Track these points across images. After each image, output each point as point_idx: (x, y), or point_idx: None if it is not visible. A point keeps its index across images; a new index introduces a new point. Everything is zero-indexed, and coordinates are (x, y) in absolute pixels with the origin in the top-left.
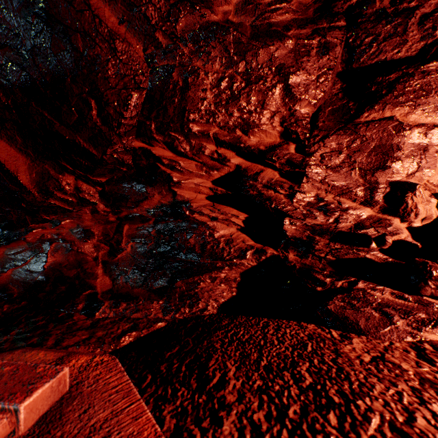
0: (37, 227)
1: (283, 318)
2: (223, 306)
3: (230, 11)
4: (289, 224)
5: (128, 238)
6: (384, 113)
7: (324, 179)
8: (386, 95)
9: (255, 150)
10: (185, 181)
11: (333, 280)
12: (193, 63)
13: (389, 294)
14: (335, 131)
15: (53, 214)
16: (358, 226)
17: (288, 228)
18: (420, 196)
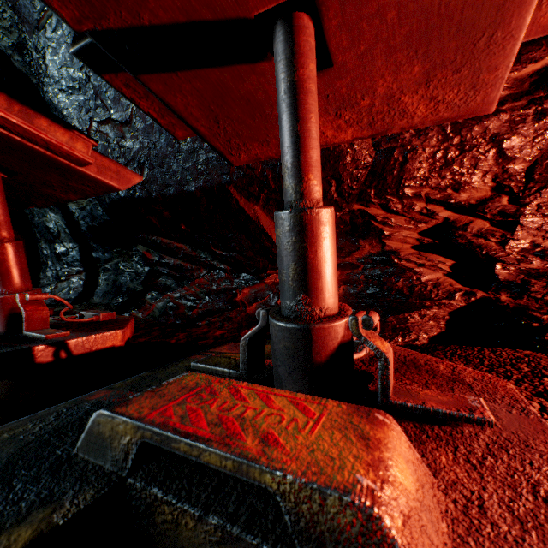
0: (273, 273)
1: (497, 347)
2: (433, 339)
3: None
4: (501, 269)
5: (339, 282)
6: None
7: (540, 227)
8: None
9: (465, 204)
10: (394, 234)
11: None
12: (412, 143)
13: None
14: None
15: None
16: None
17: (500, 273)
18: None
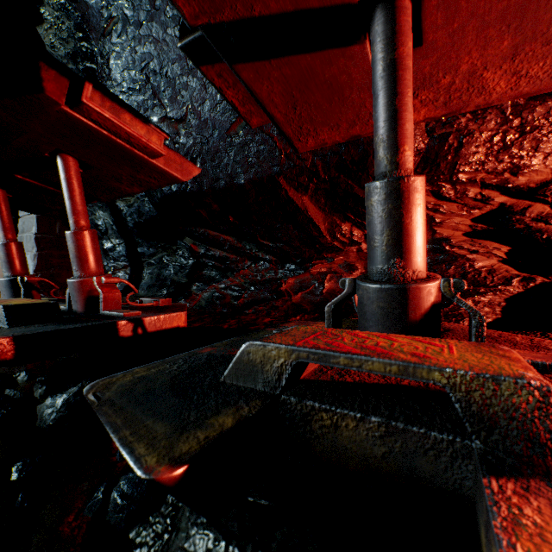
0: (318, 263)
1: None
2: (488, 325)
3: None
4: None
5: None
6: None
7: None
8: None
9: (524, 188)
10: (446, 221)
11: None
12: (468, 128)
13: None
14: None
15: (329, 253)
16: None
17: None
18: None
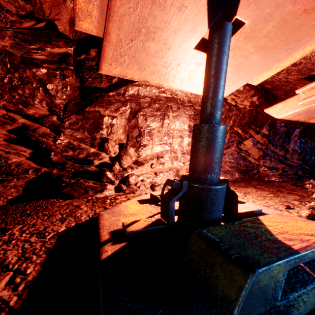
0: None
1: (43, 200)
2: (11, 200)
3: (7, 46)
4: (54, 155)
5: None
6: (96, 109)
7: (72, 134)
8: (95, 101)
9: (33, 116)
10: None
11: (70, 180)
12: None
13: (91, 183)
14: (75, 113)
15: None
16: (88, 156)
17: (53, 157)
18: (111, 144)
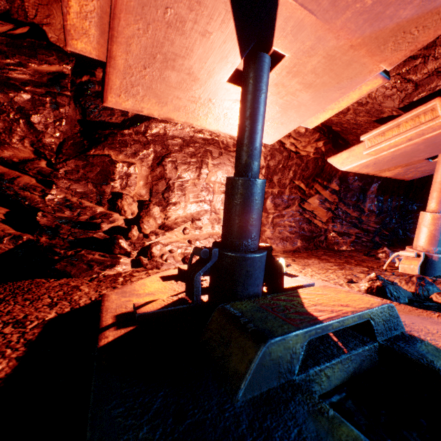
0: None
1: (25, 280)
2: None
3: None
4: (42, 217)
5: None
6: (105, 152)
7: (69, 187)
8: (104, 142)
9: (9, 161)
10: None
11: (66, 251)
12: None
13: (98, 255)
14: (74, 157)
15: None
16: (93, 218)
17: (41, 220)
18: (126, 201)
